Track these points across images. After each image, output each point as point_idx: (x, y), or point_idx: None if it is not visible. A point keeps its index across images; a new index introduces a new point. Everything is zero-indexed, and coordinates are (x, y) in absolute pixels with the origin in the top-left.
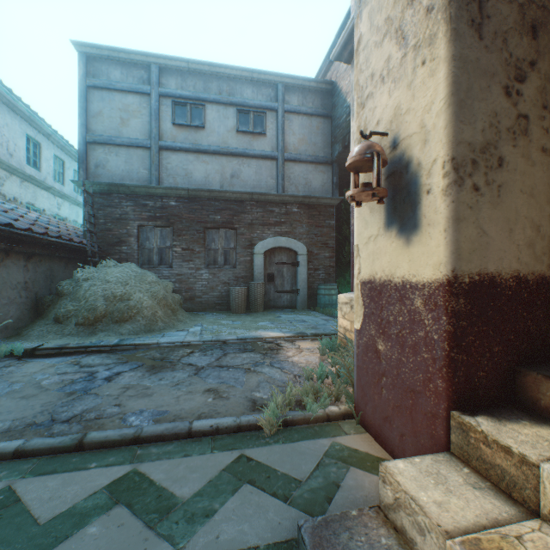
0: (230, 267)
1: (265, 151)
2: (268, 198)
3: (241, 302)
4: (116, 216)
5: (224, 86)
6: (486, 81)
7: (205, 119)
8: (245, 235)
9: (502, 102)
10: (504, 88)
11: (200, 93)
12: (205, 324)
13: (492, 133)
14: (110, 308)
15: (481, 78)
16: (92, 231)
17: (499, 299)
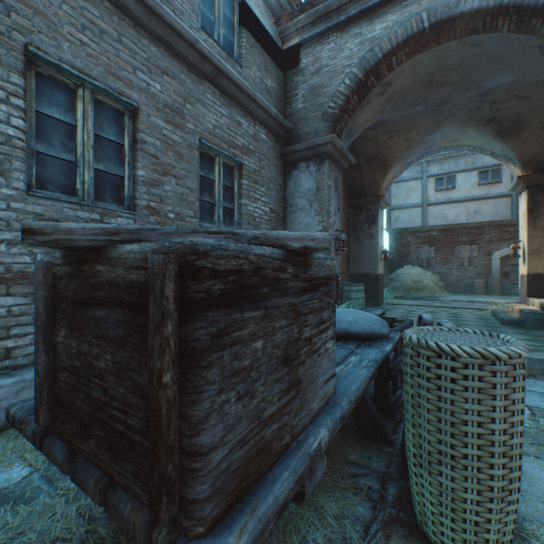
0: (472, 268)
1: (500, 193)
2: (503, 223)
3: (480, 288)
4: (403, 244)
5: (468, 160)
6: (536, 237)
7: (455, 182)
8: (484, 248)
9: (541, 240)
10: (542, 238)
11: (452, 169)
12: (459, 297)
13: (538, 247)
14: (414, 286)
15: (535, 237)
16: (395, 252)
17: (541, 278)
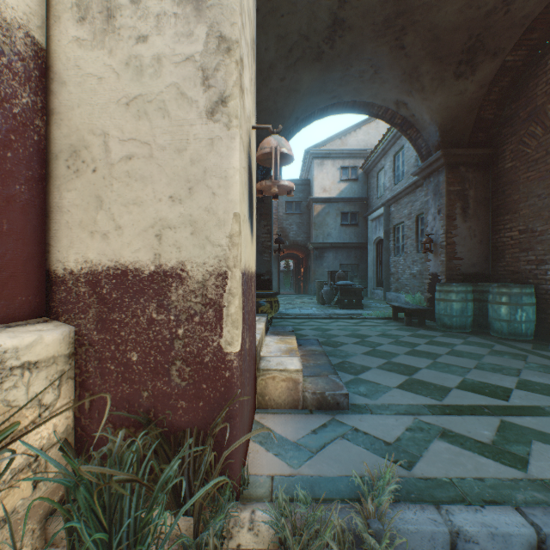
0: None
1: None
2: None
3: None
4: None
5: None
6: None
7: None
8: None
9: None
10: None
11: None
12: None
13: None
14: None
15: None
16: None
17: None
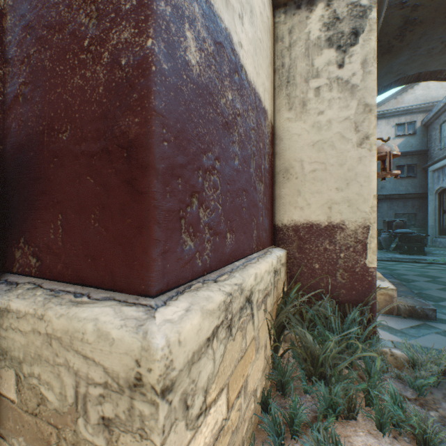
0: None
1: None
2: None
3: None
4: None
5: None
6: None
7: None
8: None
9: None
10: None
11: None
12: None
13: None
14: None
15: None
16: None
17: None
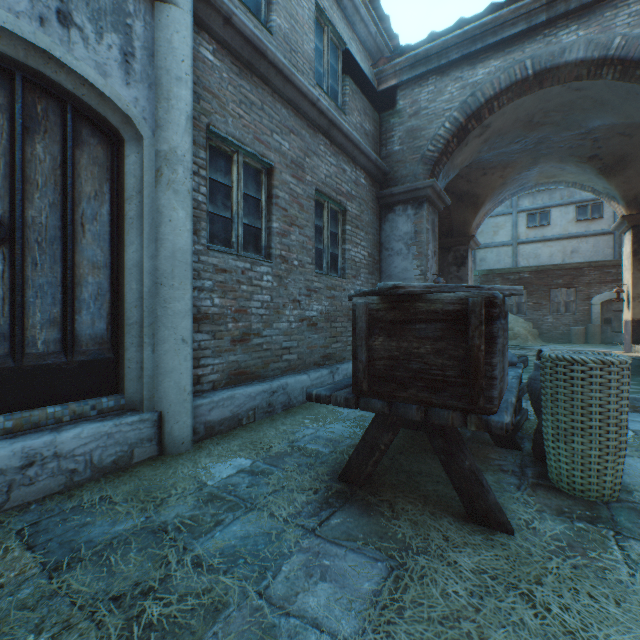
0: (569, 314)
1: (601, 230)
2: (604, 264)
3: (578, 337)
4: None
5: (564, 193)
6: None
7: (549, 218)
8: (582, 292)
9: None
10: None
11: (546, 203)
12: (554, 346)
13: None
14: None
15: (639, 280)
16: None
17: None
